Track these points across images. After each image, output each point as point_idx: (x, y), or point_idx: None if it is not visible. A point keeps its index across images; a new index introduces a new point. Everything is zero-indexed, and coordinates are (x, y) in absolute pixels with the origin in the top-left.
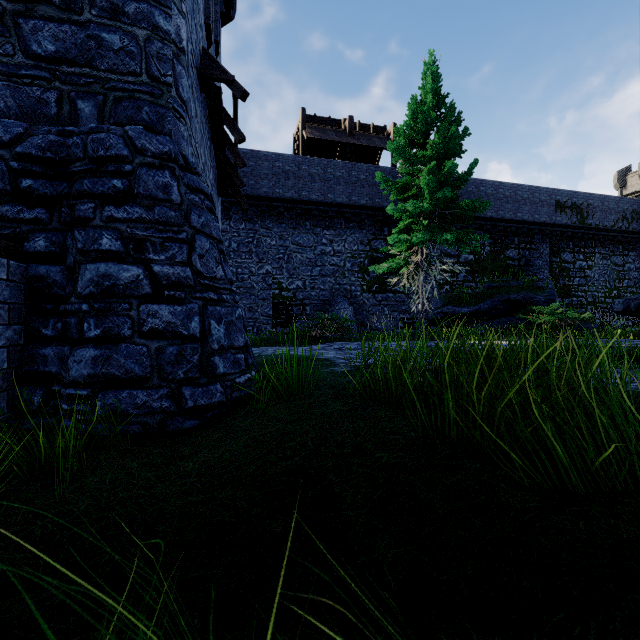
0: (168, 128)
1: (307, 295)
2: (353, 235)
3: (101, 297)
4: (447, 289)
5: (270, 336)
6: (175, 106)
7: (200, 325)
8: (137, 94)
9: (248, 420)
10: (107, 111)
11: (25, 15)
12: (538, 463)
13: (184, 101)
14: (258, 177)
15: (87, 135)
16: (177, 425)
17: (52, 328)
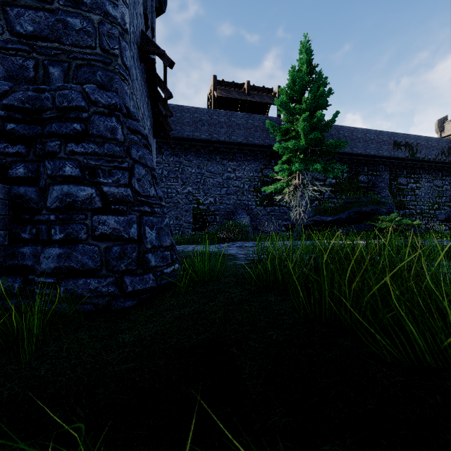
0: (115, 87)
1: (217, 208)
2: (250, 165)
3: (64, 210)
4: (316, 204)
5: (191, 237)
6: (120, 71)
7: (137, 230)
8: (93, 62)
9: (172, 301)
10: (71, 74)
11: (11, 4)
12: (398, 343)
13: (127, 67)
14: (182, 124)
15: (55, 91)
16: (120, 305)
17: (29, 233)
